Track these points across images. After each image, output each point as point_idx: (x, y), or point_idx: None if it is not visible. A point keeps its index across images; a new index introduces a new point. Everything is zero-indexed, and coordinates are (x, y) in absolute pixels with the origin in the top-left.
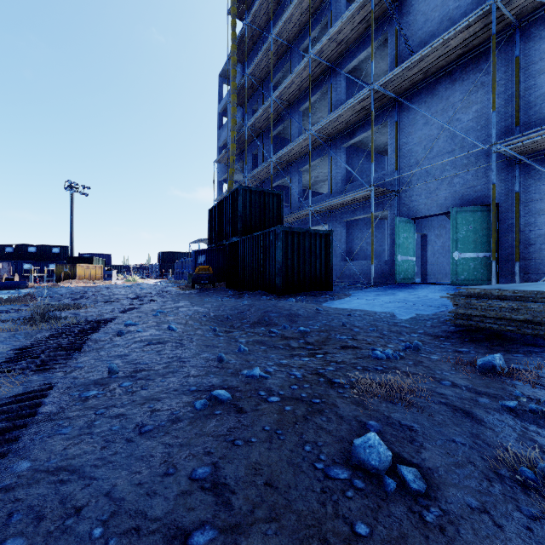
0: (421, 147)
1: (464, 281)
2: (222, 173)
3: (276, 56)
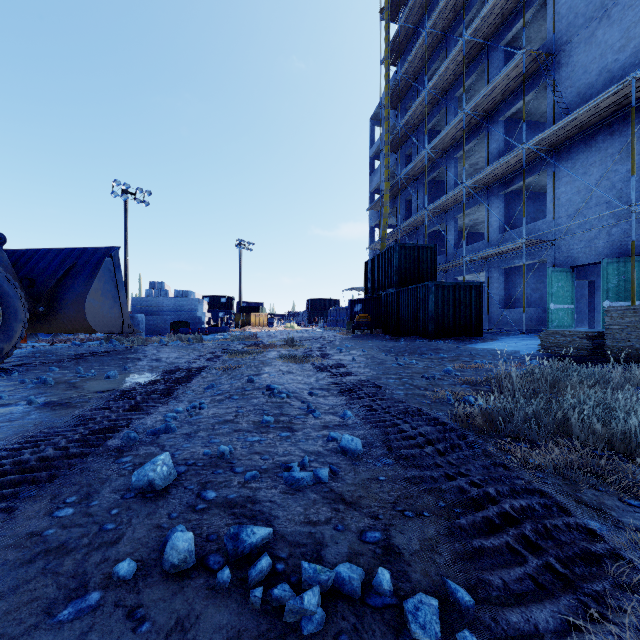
0: (579, 197)
1: None
2: (374, 219)
3: (430, 104)
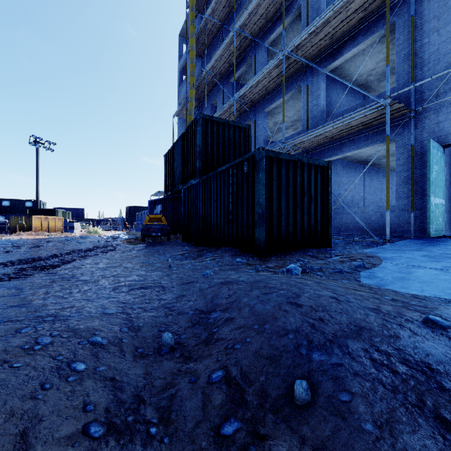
0: None
1: None
2: (182, 128)
3: None
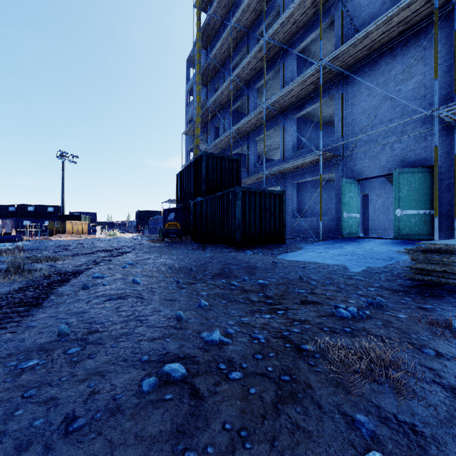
0: (364, 116)
1: (406, 236)
2: (189, 143)
3: (235, 41)
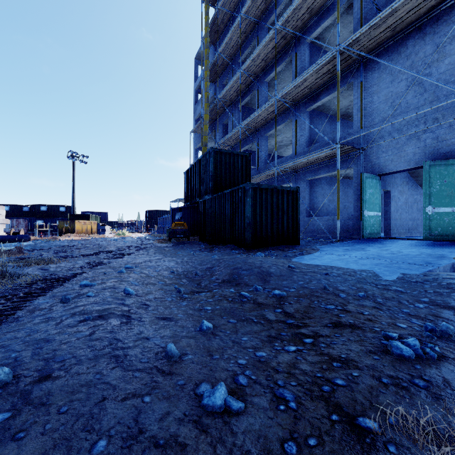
0: (387, 105)
1: (438, 236)
2: (197, 142)
3: (244, 34)
